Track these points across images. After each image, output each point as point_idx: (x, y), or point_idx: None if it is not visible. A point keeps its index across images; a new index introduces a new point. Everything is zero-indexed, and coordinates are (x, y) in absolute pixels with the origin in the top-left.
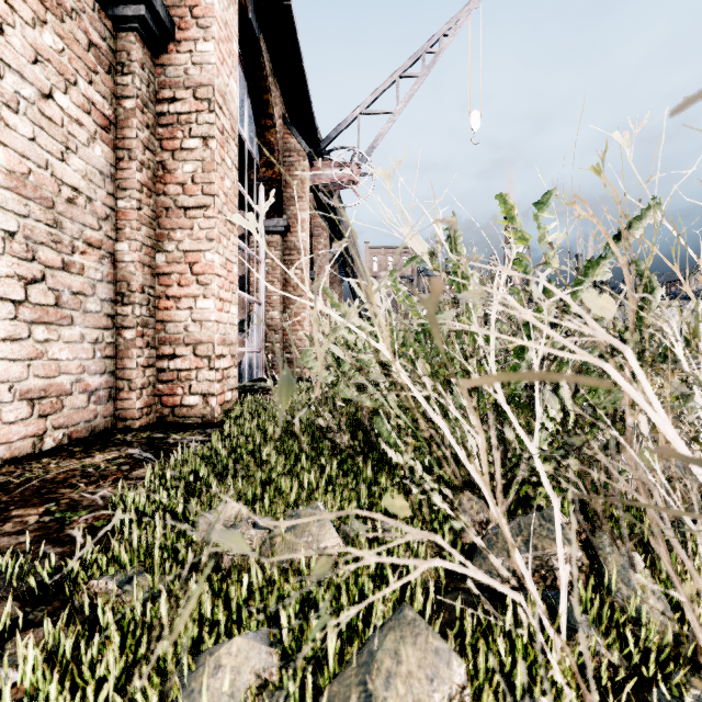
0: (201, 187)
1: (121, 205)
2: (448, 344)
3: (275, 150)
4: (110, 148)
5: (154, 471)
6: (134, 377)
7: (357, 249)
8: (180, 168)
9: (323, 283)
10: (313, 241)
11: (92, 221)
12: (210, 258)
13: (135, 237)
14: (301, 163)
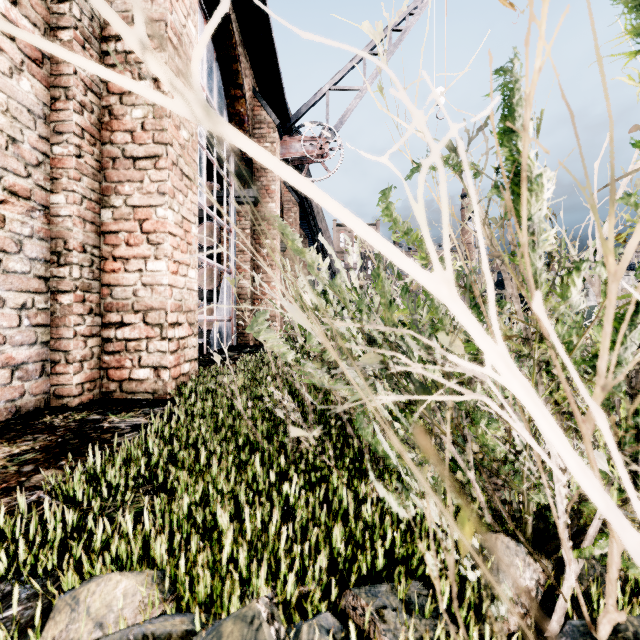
0: (152, 134)
1: (56, 151)
2: (483, 304)
3: (245, 121)
4: (43, 85)
5: (63, 473)
6: (71, 349)
7: (325, 222)
8: (128, 113)
9: (209, 28)
10: (283, 215)
11: (17, 165)
12: (161, 214)
13: (73, 188)
14: (270, 135)
